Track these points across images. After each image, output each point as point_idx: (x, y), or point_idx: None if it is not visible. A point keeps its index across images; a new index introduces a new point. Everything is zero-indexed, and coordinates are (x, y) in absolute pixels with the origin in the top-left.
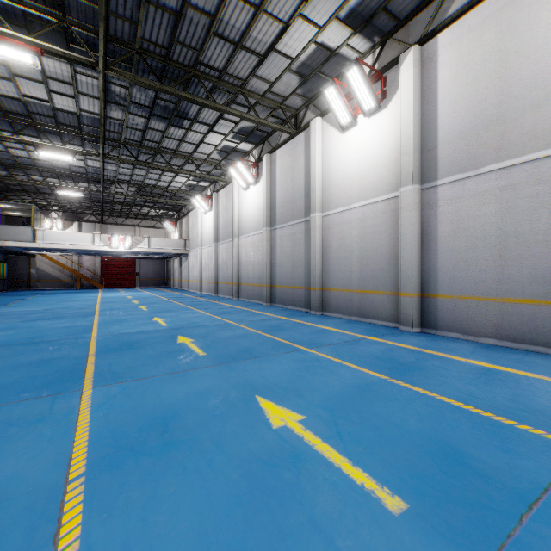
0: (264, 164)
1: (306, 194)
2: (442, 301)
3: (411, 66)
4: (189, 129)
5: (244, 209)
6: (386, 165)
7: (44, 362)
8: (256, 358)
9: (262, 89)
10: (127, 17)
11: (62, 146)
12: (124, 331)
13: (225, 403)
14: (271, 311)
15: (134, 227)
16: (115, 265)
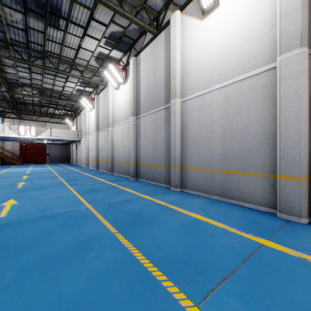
0: (131, 65)
1: (166, 84)
2: None
3: None
4: (66, 31)
5: (116, 104)
6: (256, 38)
7: None
8: None
9: None
10: None
11: None
12: None
13: None
14: (135, 187)
15: (45, 123)
16: (31, 148)
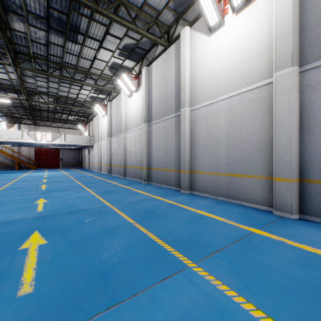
0: (143, 74)
1: (177, 93)
2: None
3: None
4: (83, 44)
5: (129, 111)
6: (256, 55)
7: None
8: (112, 307)
9: (139, 2)
10: None
11: None
12: None
13: None
14: (148, 189)
15: (58, 128)
16: (45, 153)
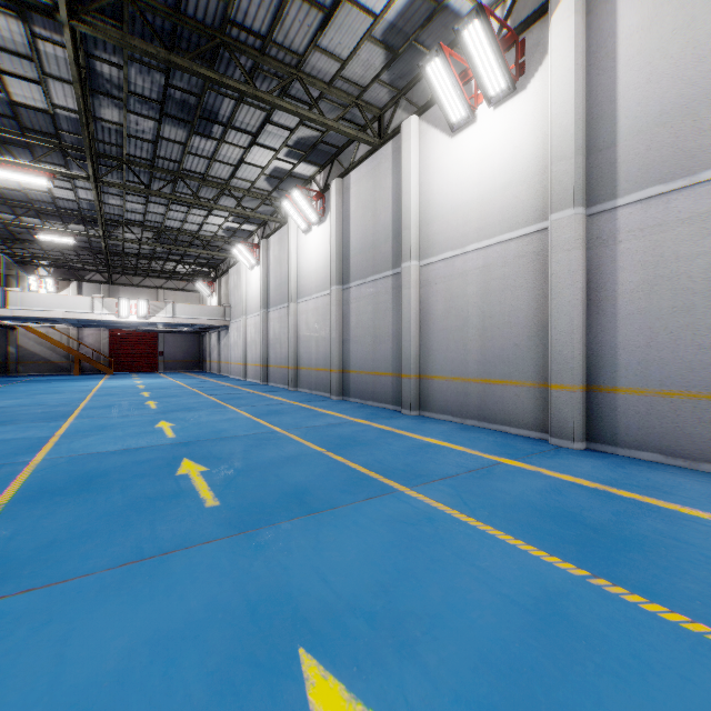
0: (333, 192)
1: (395, 233)
2: (626, 399)
3: (571, 14)
4: (222, 140)
5: (305, 261)
6: (526, 181)
7: None
8: (312, 514)
9: (328, 73)
10: None
11: (31, 163)
12: (95, 450)
13: (219, 686)
14: (343, 409)
15: (156, 290)
16: (130, 342)
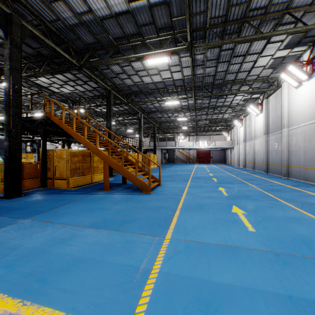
0: (263, 104)
1: (281, 119)
2: None
3: None
4: (226, 98)
5: (256, 126)
6: (314, 105)
7: (181, 178)
8: (230, 183)
9: (254, 78)
10: (200, 81)
11: (183, 115)
12: (199, 175)
13: (212, 186)
14: (262, 175)
15: (210, 136)
16: (202, 153)
